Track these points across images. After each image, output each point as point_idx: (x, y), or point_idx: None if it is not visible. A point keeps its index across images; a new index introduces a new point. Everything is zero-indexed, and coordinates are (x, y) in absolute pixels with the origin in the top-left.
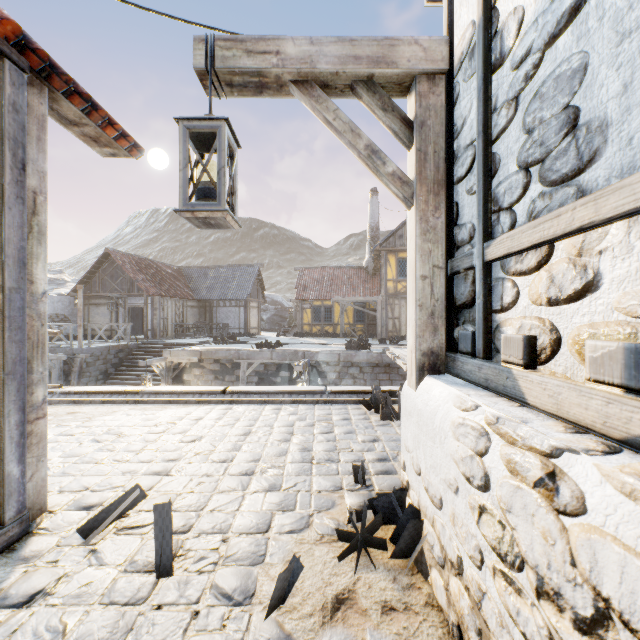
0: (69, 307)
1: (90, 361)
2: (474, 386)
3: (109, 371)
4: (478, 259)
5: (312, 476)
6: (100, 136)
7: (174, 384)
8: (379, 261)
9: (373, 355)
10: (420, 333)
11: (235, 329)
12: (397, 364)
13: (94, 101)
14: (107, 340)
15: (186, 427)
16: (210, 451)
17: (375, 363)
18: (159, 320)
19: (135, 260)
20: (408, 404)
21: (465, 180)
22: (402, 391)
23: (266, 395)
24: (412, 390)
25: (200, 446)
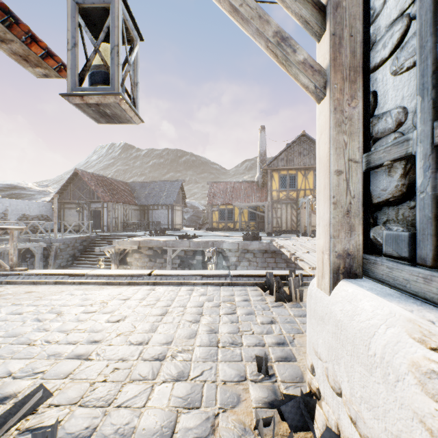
0: (50, 210)
1: (62, 248)
2: (418, 301)
3: (76, 255)
4: (421, 143)
5: (218, 362)
6: (28, 54)
7: (120, 264)
8: (266, 177)
9: (263, 244)
10: (334, 233)
11: (165, 225)
12: (281, 251)
13: (16, 16)
14: (75, 233)
15: (115, 307)
16: (130, 332)
17: (264, 250)
18: (112, 219)
19: (95, 177)
20: (319, 308)
21: (389, 61)
22: (309, 291)
23: (182, 278)
24: (324, 294)
25: (122, 326)
